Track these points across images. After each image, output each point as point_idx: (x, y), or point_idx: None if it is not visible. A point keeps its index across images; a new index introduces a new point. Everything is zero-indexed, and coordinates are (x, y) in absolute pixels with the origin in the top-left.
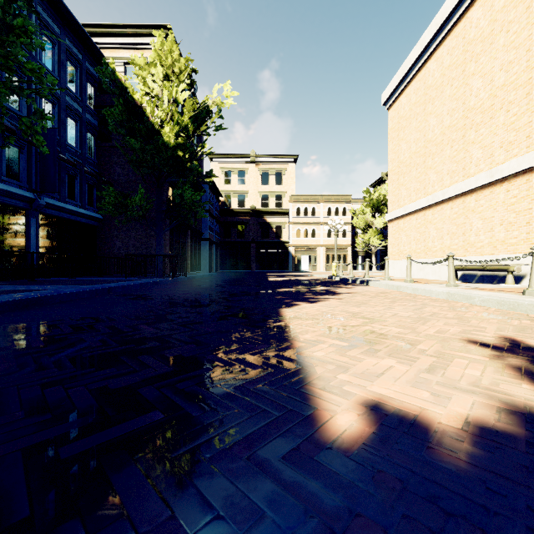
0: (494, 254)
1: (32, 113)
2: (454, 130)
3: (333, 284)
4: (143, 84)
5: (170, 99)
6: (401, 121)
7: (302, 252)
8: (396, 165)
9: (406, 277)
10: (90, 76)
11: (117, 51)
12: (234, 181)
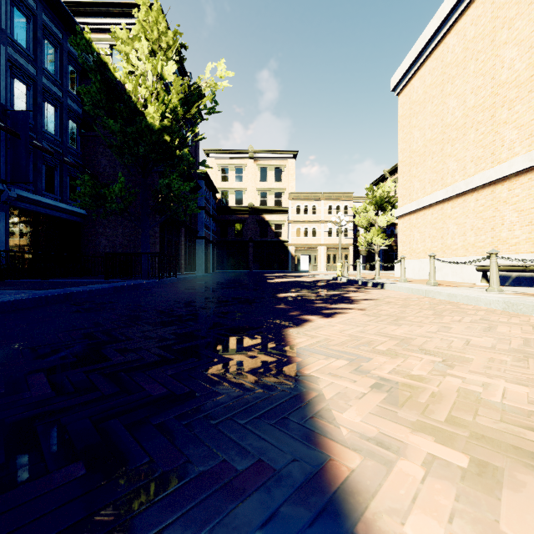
0: (533, 252)
1: (0, 94)
2: (480, 110)
3: (341, 286)
4: (127, 61)
5: (157, 79)
6: (414, 106)
7: (302, 251)
8: (408, 155)
9: (429, 279)
10: (72, 58)
11: (102, 32)
12: (232, 178)
